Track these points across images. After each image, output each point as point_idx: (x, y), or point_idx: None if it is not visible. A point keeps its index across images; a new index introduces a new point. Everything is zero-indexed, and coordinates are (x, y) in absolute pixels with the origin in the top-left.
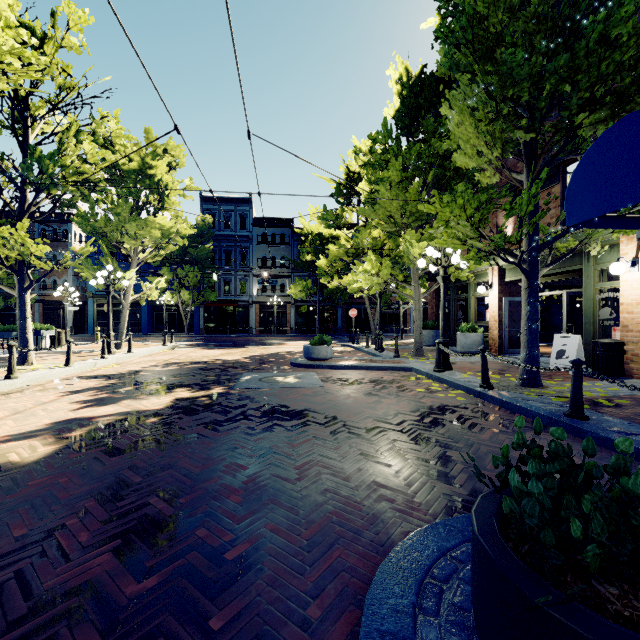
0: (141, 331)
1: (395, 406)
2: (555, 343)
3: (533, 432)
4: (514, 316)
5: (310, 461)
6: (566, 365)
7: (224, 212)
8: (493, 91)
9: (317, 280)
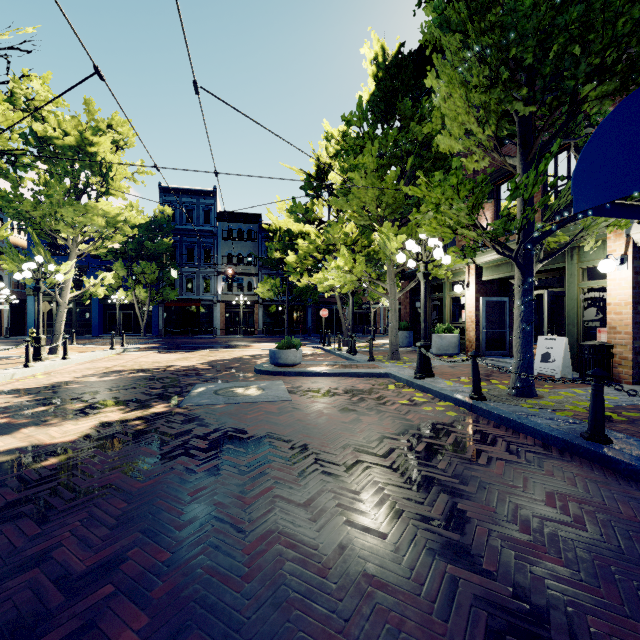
0: (91, 332)
1: (378, 426)
2: (539, 346)
3: (551, 462)
4: (491, 317)
5: (268, 533)
6: (552, 369)
7: (186, 205)
8: (488, 57)
9: (286, 279)
